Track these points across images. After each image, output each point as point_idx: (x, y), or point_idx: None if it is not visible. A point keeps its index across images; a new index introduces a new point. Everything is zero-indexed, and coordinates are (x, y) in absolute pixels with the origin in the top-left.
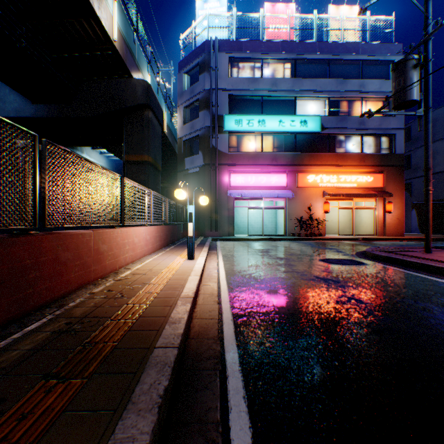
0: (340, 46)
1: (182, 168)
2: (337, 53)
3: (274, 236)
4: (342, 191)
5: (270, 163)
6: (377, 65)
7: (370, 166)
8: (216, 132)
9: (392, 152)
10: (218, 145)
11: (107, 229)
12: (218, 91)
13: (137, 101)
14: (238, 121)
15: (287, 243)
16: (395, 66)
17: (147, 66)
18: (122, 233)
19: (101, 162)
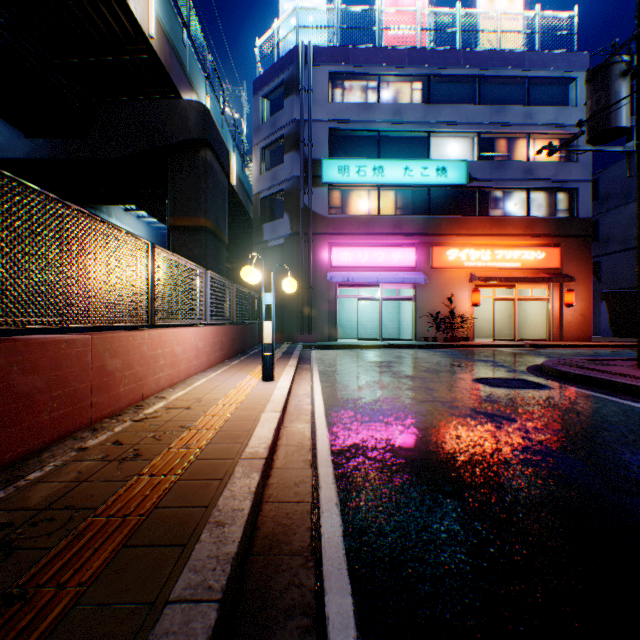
0: (496, 56)
1: (258, 239)
2: (491, 67)
3: (397, 342)
4: (499, 273)
5: (391, 231)
6: (551, 85)
7: (540, 237)
8: (310, 185)
9: (573, 215)
10: (312, 204)
11: (122, 333)
12: (312, 124)
13: (189, 135)
14: (344, 169)
15: (418, 353)
16: (592, 74)
17: (205, 83)
18: (151, 338)
19: (139, 231)
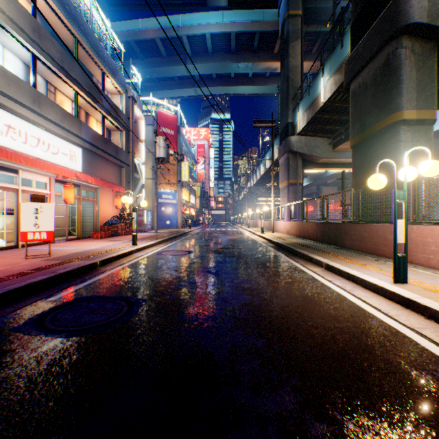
0: None
1: None
2: None
3: None
4: None
5: None
6: None
7: None
8: None
9: None
10: None
11: None
12: None
13: None
14: None
15: None
16: None
17: None
18: (419, 230)
19: None
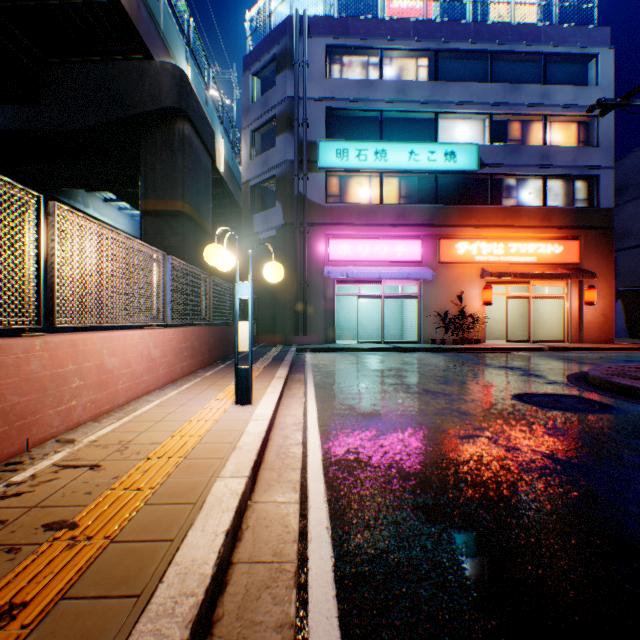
0: (509, 29)
1: (248, 231)
2: (505, 42)
3: (401, 344)
4: (512, 268)
5: (394, 222)
6: (569, 63)
7: (558, 229)
8: (305, 170)
9: (593, 205)
10: (308, 191)
11: None
12: (308, 102)
13: (162, 102)
14: (342, 152)
15: (427, 357)
16: None
17: (185, 49)
18: (51, 349)
19: (121, 224)
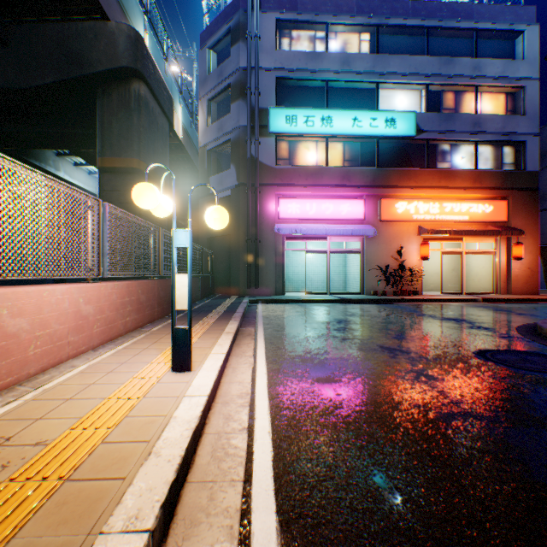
0: (444, 7)
1: (205, 191)
2: (440, 18)
3: (346, 296)
4: (447, 226)
5: (339, 183)
6: (498, 39)
7: (488, 190)
8: (257, 134)
9: (520, 169)
10: (259, 154)
11: None
12: (259, 72)
13: (117, 62)
14: (291, 118)
15: (372, 308)
16: None
17: (143, 17)
18: None
19: (91, 187)
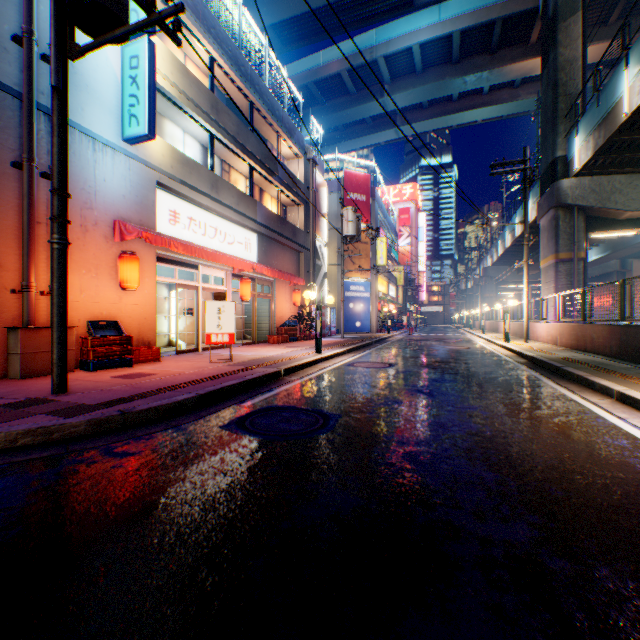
0: None
1: None
2: None
3: None
4: None
5: None
6: None
7: None
8: None
9: None
10: None
11: None
12: None
13: None
14: None
15: None
16: None
17: None
18: None
19: None
